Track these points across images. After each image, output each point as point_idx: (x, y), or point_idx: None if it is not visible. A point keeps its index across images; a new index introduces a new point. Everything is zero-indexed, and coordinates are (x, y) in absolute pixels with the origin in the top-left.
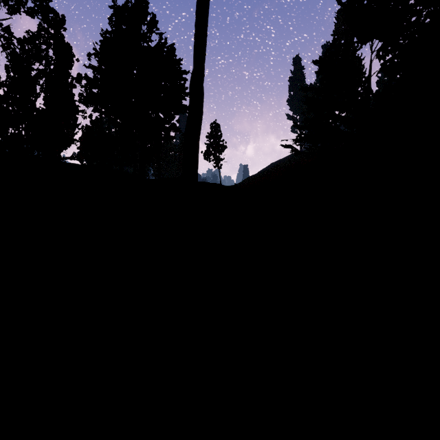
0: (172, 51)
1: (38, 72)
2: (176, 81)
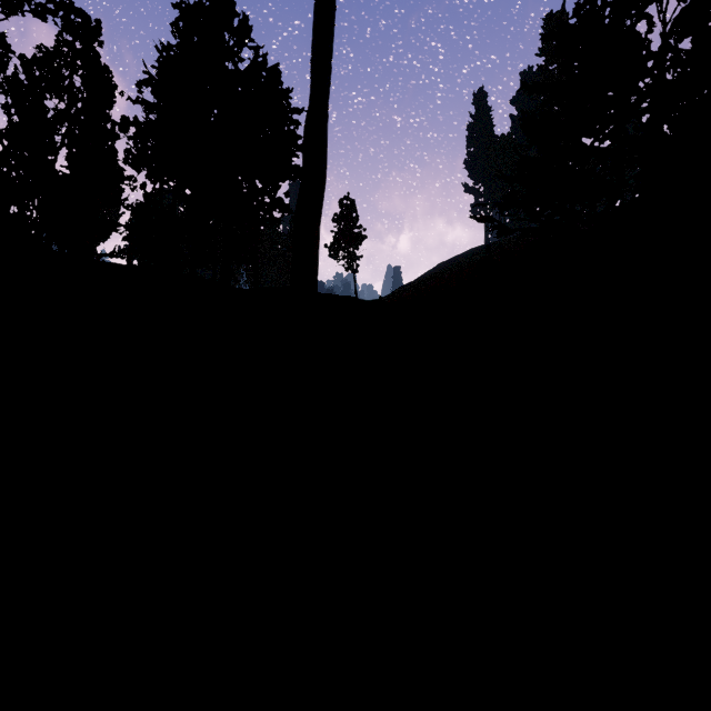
0: (276, 75)
1: (56, 114)
2: (281, 125)
